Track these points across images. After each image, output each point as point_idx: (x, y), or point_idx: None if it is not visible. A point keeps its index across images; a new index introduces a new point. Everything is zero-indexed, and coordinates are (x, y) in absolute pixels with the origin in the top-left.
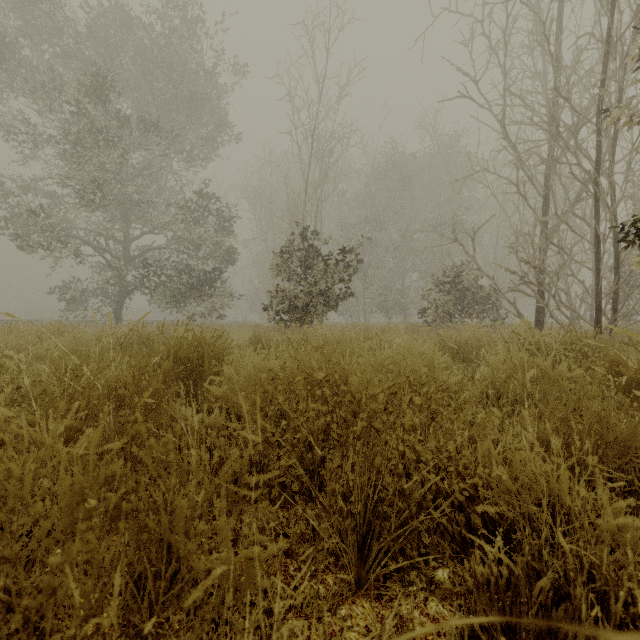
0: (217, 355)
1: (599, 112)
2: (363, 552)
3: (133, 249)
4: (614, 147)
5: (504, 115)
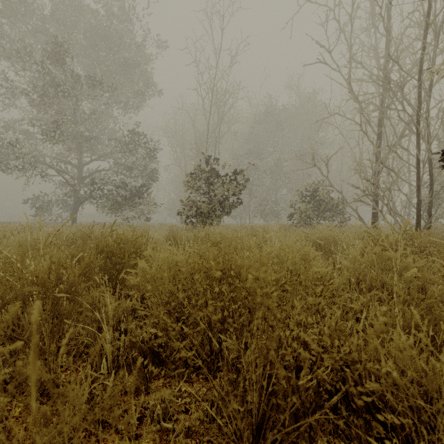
0: (136, 250)
1: (420, 71)
2: (258, 440)
3: (85, 171)
4: (429, 98)
5: (350, 75)
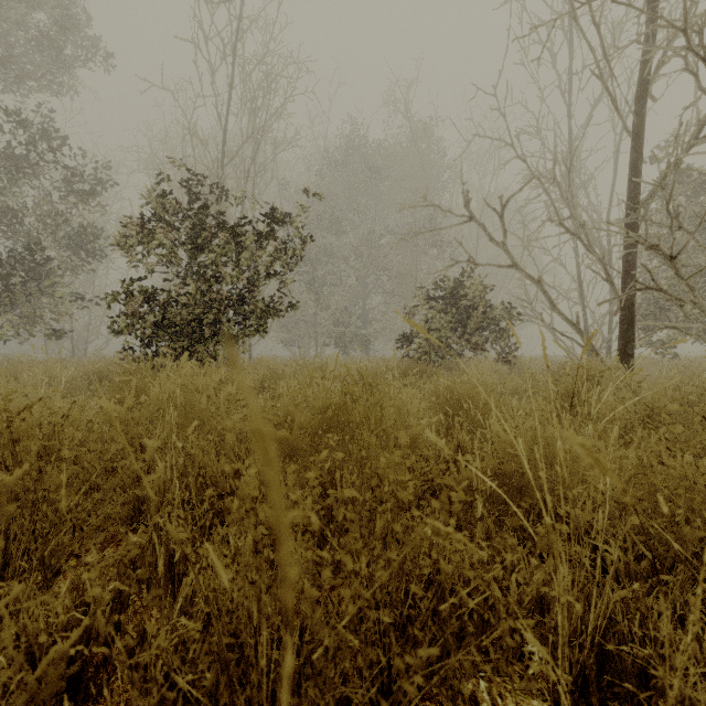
0: None
1: None
2: None
3: None
4: None
5: None
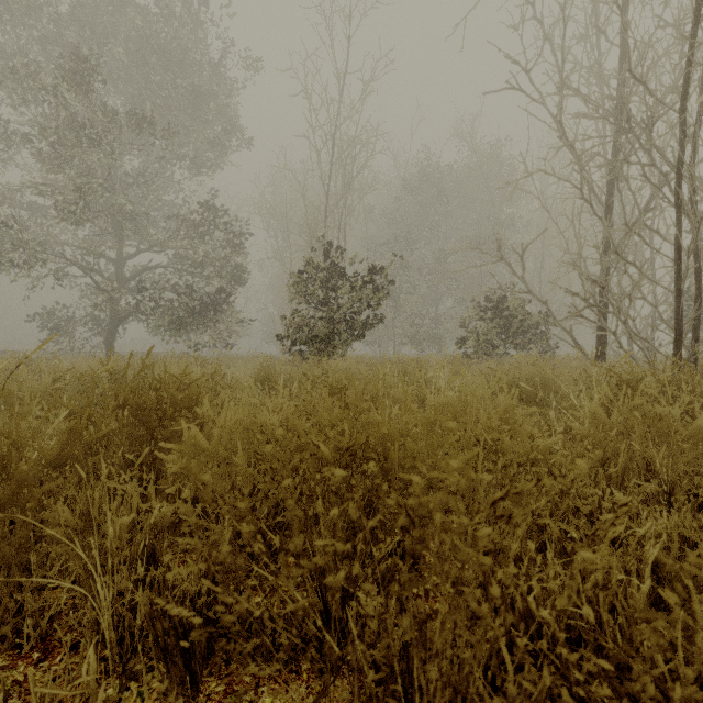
0: (189, 402)
1: (683, 98)
2: None
3: (129, 270)
4: (695, 144)
5: (561, 109)
